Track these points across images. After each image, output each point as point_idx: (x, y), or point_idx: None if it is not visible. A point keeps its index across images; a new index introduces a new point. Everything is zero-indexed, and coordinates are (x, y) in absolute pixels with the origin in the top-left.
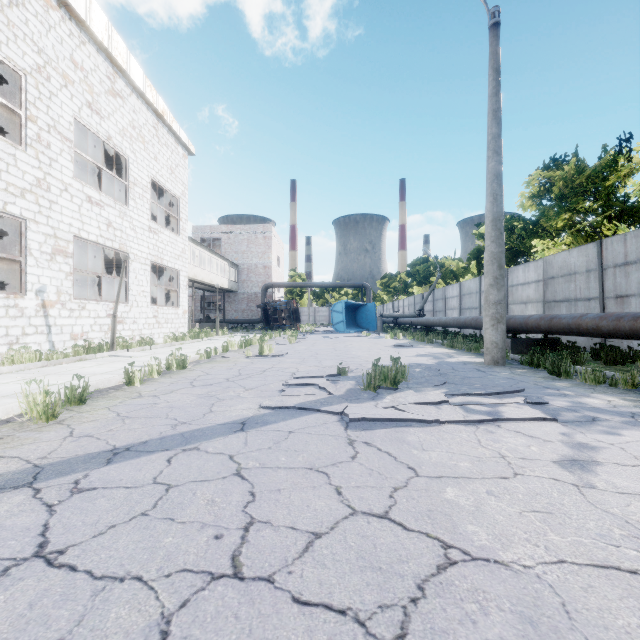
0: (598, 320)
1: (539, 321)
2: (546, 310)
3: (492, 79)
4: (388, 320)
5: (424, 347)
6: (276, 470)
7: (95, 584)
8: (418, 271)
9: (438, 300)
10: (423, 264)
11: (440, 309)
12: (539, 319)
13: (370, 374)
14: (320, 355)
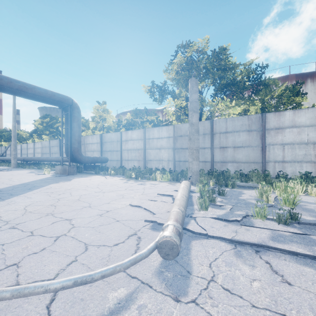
0: (36, 158)
1: (30, 158)
2: (42, 155)
3: (13, 104)
4: None
5: None
6: None
7: None
8: (4, 135)
9: None
10: (7, 132)
11: None
12: (30, 158)
13: None
14: None
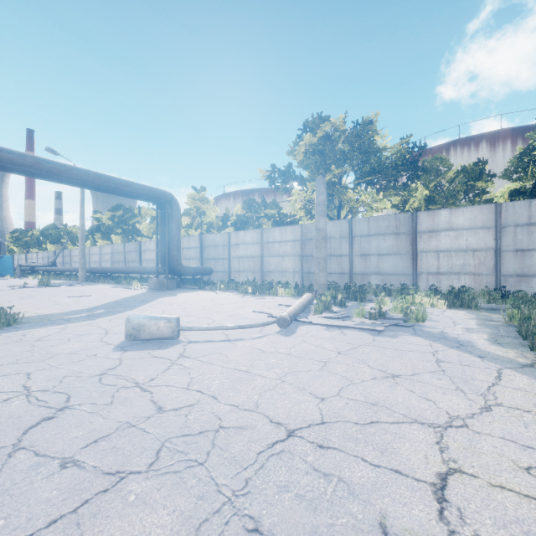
0: (111, 269)
1: (100, 269)
2: (113, 265)
3: (82, 195)
4: (25, 268)
5: (56, 281)
6: (32, 289)
7: (23, 291)
8: (51, 234)
9: (67, 256)
10: (55, 229)
11: (68, 262)
12: (100, 268)
13: (40, 282)
14: (1, 284)
